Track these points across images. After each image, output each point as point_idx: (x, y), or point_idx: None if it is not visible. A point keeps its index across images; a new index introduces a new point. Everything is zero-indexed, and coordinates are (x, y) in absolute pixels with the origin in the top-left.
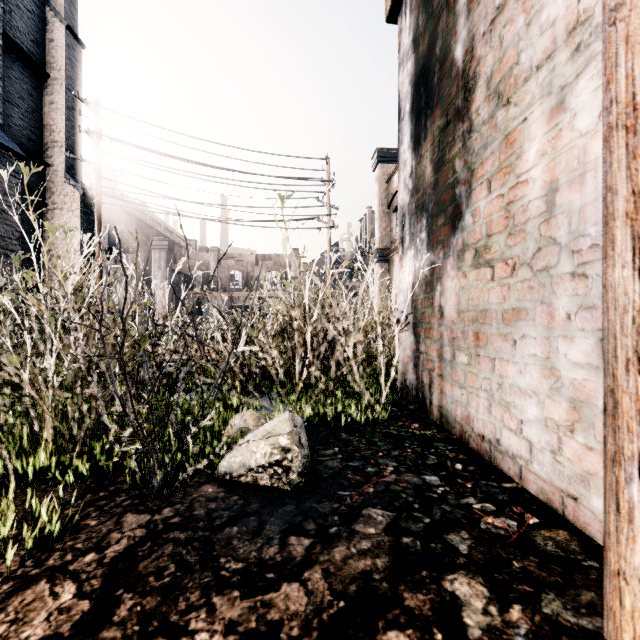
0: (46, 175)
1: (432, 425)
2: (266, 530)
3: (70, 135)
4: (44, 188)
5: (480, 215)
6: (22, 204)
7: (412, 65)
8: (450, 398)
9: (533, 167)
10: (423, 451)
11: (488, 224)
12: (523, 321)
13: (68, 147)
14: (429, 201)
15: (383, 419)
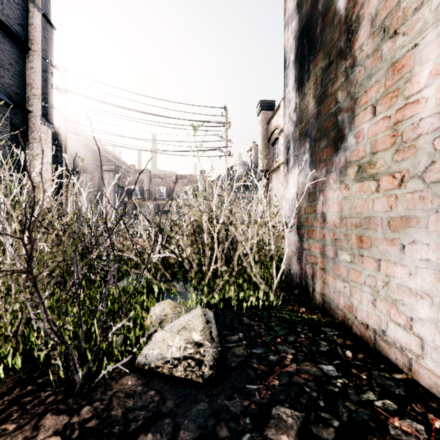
0: (28, 118)
1: (316, 309)
2: (180, 438)
3: (45, 90)
4: (27, 128)
5: (364, 136)
6: (11, 139)
7: (296, 24)
8: (332, 288)
9: (426, 87)
10: (314, 336)
11: (372, 143)
12: (413, 228)
13: (43, 99)
14: (312, 129)
15: (275, 303)
